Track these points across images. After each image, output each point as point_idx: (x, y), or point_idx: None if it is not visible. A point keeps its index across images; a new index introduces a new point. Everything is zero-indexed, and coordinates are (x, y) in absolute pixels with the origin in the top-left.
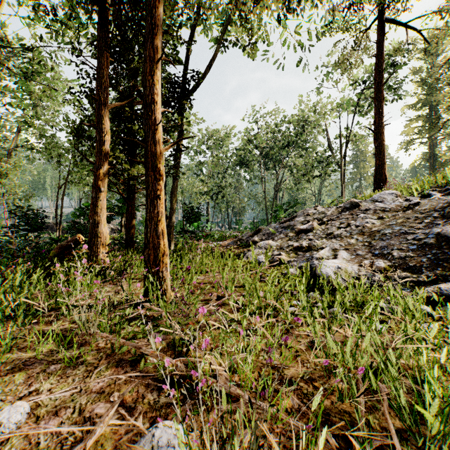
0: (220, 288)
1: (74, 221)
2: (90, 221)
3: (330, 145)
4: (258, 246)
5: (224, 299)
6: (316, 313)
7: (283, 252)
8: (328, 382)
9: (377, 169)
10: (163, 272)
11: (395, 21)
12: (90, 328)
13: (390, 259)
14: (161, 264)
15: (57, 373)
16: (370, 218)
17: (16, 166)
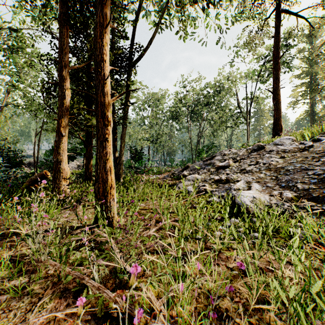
0: (158, 214)
1: (45, 159)
2: (54, 160)
3: (238, 104)
4: (187, 179)
5: (161, 225)
6: (246, 245)
7: (207, 183)
8: (263, 316)
9: (275, 121)
10: (110, 202)
11: (288, 11)
12: (40, 256)
13: (295, 191)
14: (109, 195)
15: (1, 306)
16: (274, 157)
17: (6, 119)
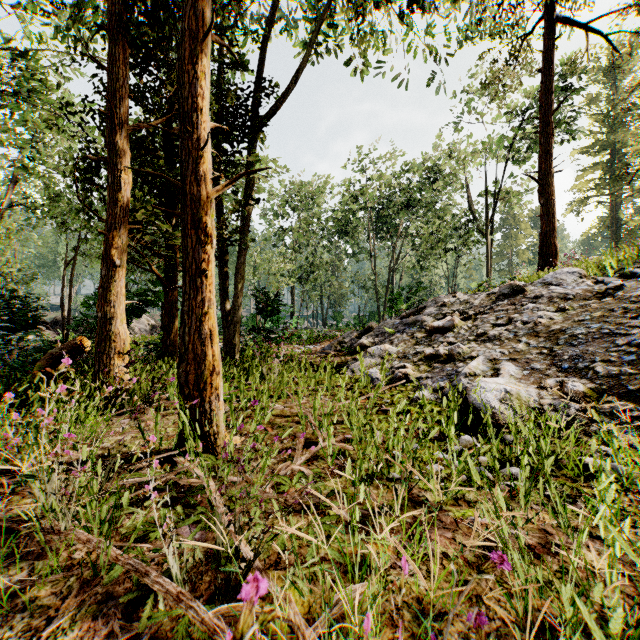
0: (310, 426)
1: (83, 314)
2: (98, 315)
3: (470, 205)
4: (369, 353)
5: (317, 449)
6: (500, 500)
7: (409, 362)
8: None
9: (543, 238)
10: (211, 403)
11: (570, 18)
12: (58, 521)
13: (592, 378)
14: (208, 388)
15: None
16: (544, 310)
17: (7, 234)
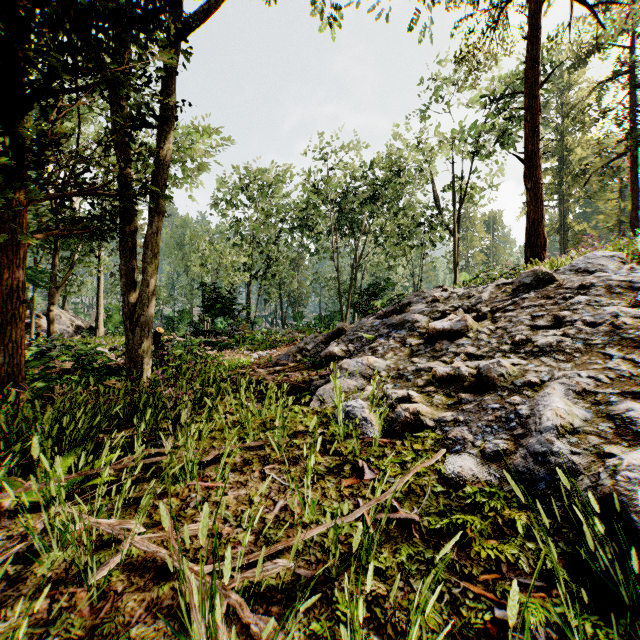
0: None
1: None
2: None
3: (436, 200)
4: (345, 370)
5: None
6: None
7: (410, 386)
8: None
9: (531, 227)
10: None
11: None
12: None
13: None
14: None
15: None
16: (608, 304)
17: None
